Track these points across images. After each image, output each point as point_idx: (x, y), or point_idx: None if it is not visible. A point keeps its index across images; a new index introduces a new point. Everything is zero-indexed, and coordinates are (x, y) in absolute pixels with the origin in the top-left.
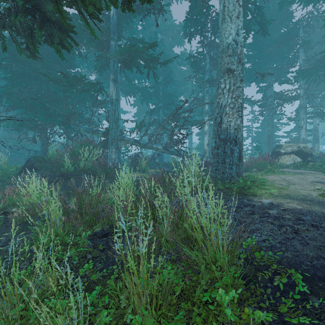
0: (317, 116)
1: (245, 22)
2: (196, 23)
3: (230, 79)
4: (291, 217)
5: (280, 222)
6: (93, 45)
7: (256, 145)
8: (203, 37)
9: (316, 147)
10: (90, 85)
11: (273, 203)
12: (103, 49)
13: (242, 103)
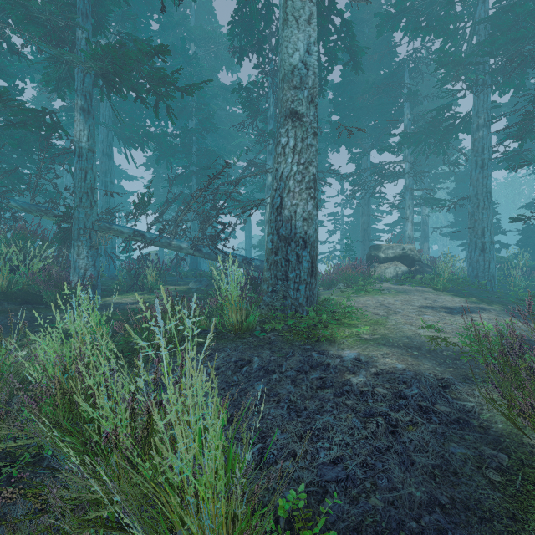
0: (426, 203)
1: (327, 43)
2: (250, 32)
3: (297, 130)
4: (387, 392)
5: (368, 407)
6: (34, 32)
7: (346, 244)
8: (262, 58)
9: (425, 247)
10: (26, 113)
11: (360, 359)
12: (59, 43)
13: (316, 174)
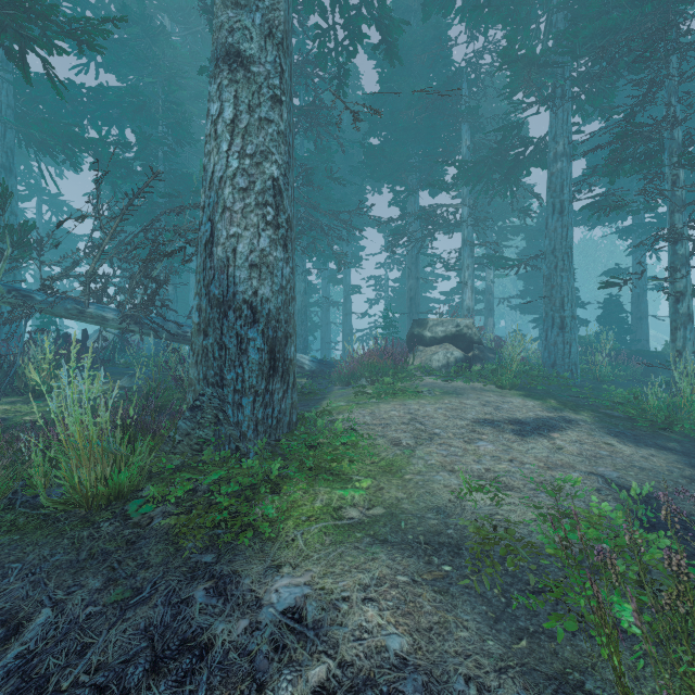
0: (490, 263)
1: (347, 10)
2: None
3: (239, 87)
4: None
5: None
6: None
7: (384, 317)
8: None
9: (490, 323)
10: None
11: (305, 613)
12: None
13: (281, 180)
